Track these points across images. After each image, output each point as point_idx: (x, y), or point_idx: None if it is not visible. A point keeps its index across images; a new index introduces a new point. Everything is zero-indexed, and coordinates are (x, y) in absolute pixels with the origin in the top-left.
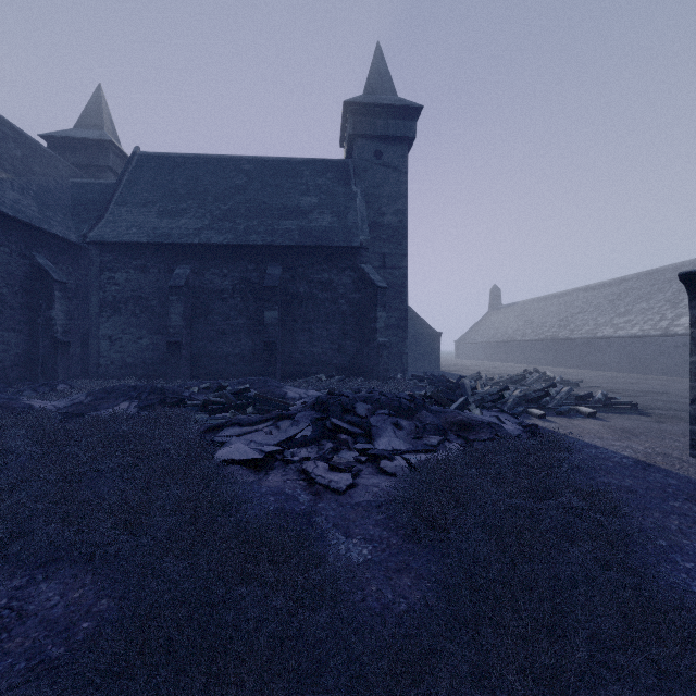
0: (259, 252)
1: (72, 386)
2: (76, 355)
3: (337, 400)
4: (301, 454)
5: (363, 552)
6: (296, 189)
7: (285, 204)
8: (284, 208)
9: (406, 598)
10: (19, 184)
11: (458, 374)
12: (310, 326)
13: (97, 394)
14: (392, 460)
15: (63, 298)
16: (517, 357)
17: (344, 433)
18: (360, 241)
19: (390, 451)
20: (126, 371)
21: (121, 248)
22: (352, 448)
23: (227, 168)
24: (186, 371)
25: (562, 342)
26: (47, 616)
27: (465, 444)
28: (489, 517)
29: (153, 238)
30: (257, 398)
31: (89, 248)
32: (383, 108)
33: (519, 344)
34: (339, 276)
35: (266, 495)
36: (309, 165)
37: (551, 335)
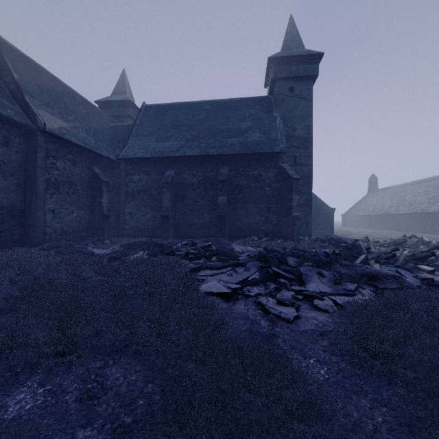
0: (214, 159)
1: (112, 241)
2: (113, 223)
3: (274, 255)
4: (254, 290)
5: (321, 372)
6: (237, 118)
7: (230, 128)
8: (229, 130)
9: (370, 419)
10: (85, 129)
11: (348, 238)
12: (246, 205)
13: (126, 246)
14: (322, 300)
15: (107, 191)
16: (392, 226)
17: (281, 277)
18: (280, 148)
19: (319, 293)
20: (139, 233)
21: (136, 161)
22: (290, 289)
23: (194, 109)
24: (172, 233)
25: (431, 214)
26: (118, 391)
27: (376, 290)
28: (434, 358)
29: (154, 154)
30: (217, 251)
31: (120, 162)
32: (295, 58)
33: (393, 216)
34: (266, 172)
35: (237, 318)
36: (245, 102)
37: (422, 210)
